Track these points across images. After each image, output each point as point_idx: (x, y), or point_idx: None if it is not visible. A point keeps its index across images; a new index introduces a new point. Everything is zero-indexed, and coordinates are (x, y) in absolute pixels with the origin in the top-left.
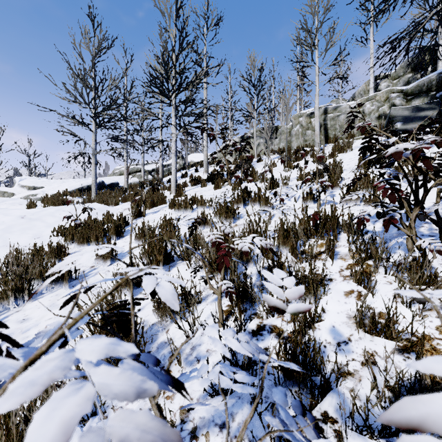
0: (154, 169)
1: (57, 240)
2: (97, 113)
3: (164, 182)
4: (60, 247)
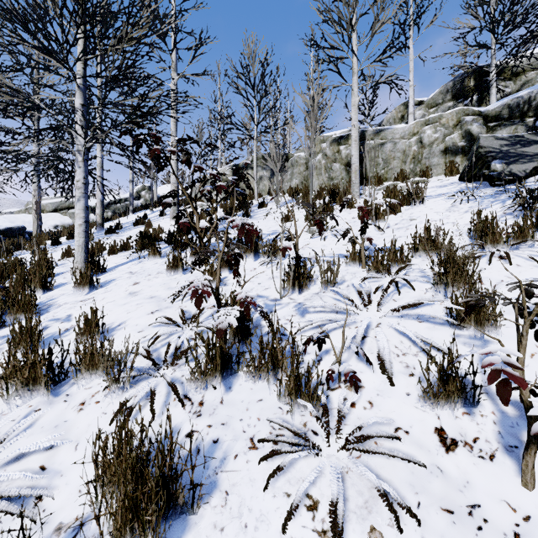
0: None
1: None
2: None
3: (104, 231)
4: None
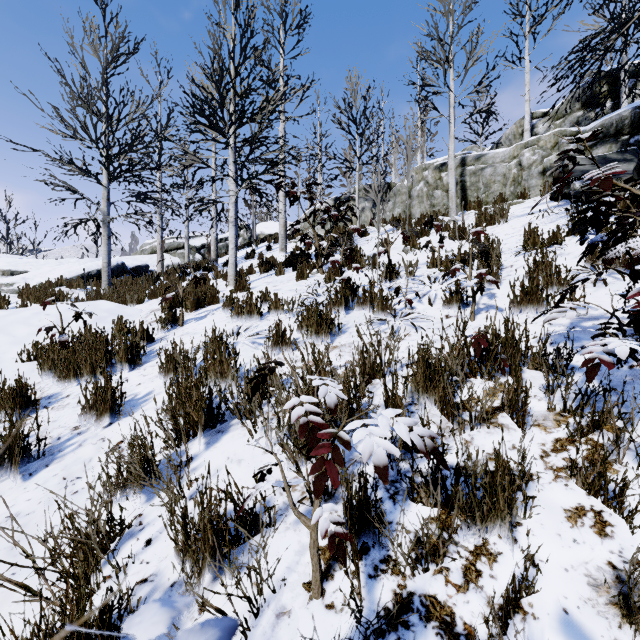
0: (204, 245)
1: (27, 369)
2: (110, 156)
3: (219, 266)
4: (20, 389)
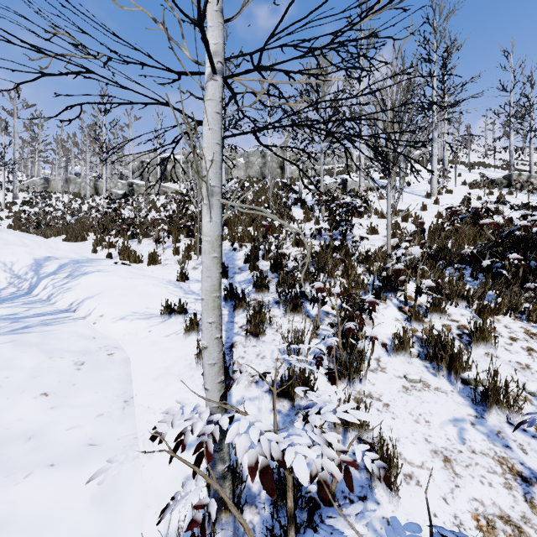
0: None
1: None
2: None
3: None
4: None
